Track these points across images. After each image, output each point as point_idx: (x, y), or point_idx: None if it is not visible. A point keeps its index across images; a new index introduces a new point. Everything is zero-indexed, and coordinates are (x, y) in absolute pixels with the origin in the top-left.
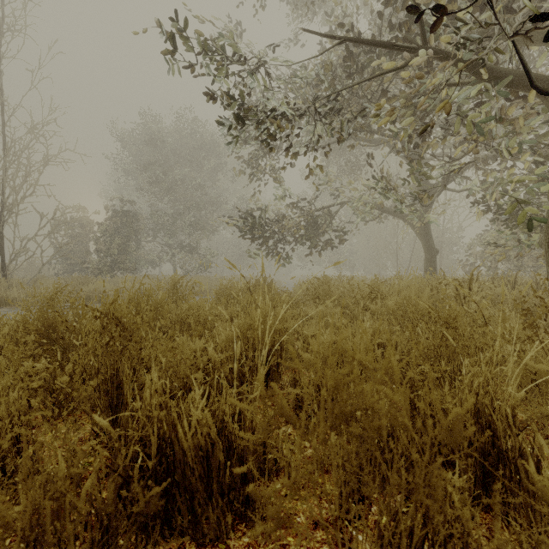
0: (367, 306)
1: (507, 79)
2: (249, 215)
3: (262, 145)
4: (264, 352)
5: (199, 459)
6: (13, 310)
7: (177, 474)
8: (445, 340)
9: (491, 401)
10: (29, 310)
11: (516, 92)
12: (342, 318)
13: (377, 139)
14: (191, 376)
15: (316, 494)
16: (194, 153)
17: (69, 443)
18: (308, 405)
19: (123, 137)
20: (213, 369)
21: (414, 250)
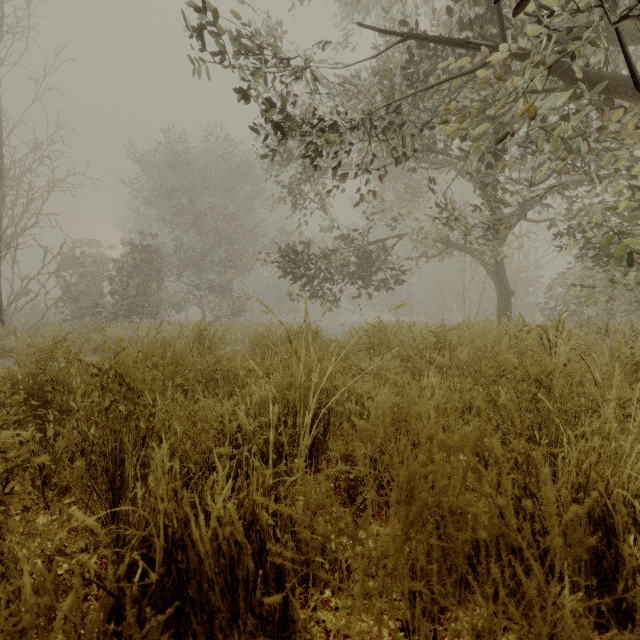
0: (432, 358)
1: (601, 84)
2: (290, 250)
3: (305, 167)
4: (308, 419)
5: (220, 568)
6: (10, 362)
7: (192, 588)
8: (536, 402)
9: (606, 486)
10: (18, 363)
11: (611, 101)
12: (402, 373)
13: (442, 160)
14: (214, 450)
15: (381, 635)
16: (225, 177)
17: (45, 547)
18: (363, 484)
19: (143, 159)
20: (244, 438)
21: (484, 292)
